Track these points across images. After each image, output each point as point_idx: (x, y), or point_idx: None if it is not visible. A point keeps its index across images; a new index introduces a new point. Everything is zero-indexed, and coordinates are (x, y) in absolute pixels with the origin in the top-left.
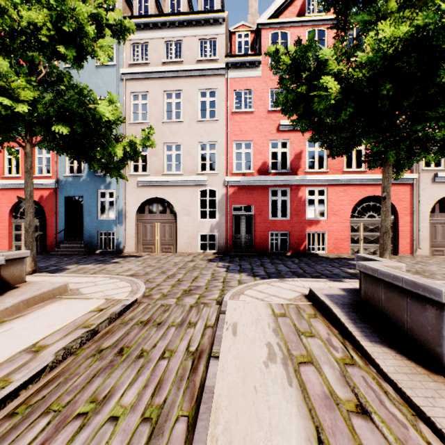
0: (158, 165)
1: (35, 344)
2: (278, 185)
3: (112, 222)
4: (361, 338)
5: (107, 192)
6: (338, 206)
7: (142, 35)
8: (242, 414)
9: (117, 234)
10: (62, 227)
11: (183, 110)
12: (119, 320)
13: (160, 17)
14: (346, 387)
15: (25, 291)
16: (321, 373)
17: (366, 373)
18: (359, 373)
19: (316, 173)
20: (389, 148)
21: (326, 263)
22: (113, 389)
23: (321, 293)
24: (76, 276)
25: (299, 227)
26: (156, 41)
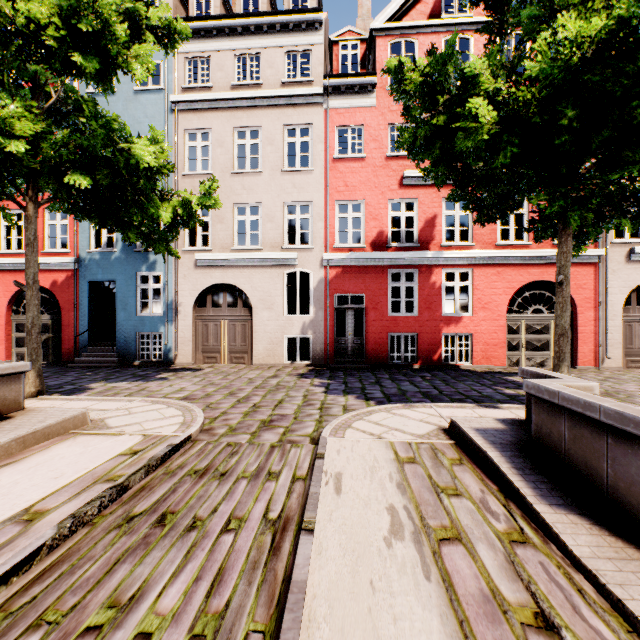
0: (225, 236)
1: (28, 509)
2: (401, 265)
3: (159, 320)
4: (535, 500)
5: (151, 276)
6: (489, 295)
7: (201, 45)
8: (351, 631)
9: (165, 337)
10: (85, 326)
11: (261, 155)
12: (163, 468)
13: (229, 18)
14: (517, 582)
15: (21, 424)
16: (475, 558)
17: (545, 556)
18: (536, 558)
19: (457, 248)
20: (569, 208)
21: (472, 380)
22: (146, 583)
23: (469, 427)
24: (101, 399)
25: (431, 326)
26: (223, 54)
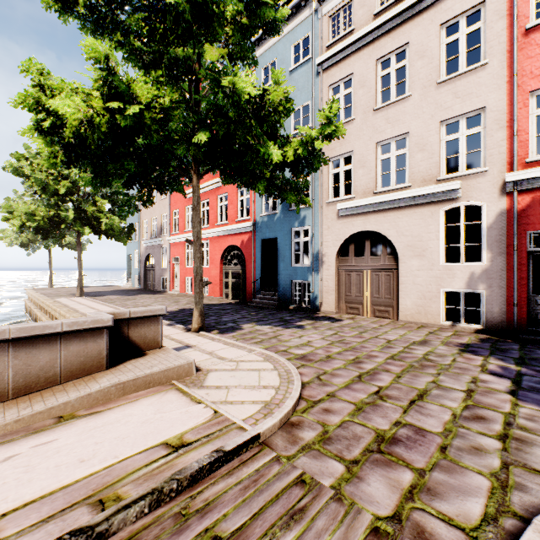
0: (366, 181)
1: None
2: None
3: (307, 270)
4: None
5: (301, 231)
6: None
7: None
8: None
9: (312, 286)
10: (259, 274)
11: (409, 76)
12: (185, 497)
13: None
14: None
15: (138, 366)
16: None
17: None
18: None
19: None
20: None
21: None
22: None
23: None
24: (231, 344)
25: None
26: None
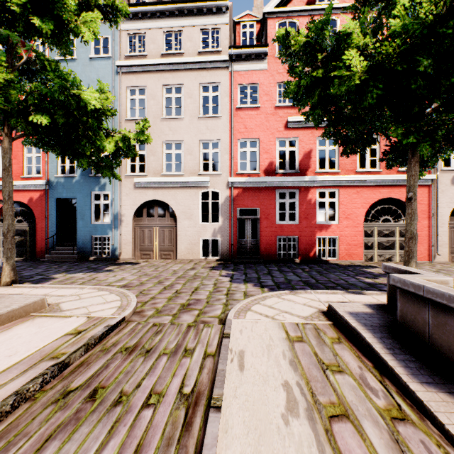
0: (156, 165)
1: None
2: (286, 186)
3: (108, 227)
4: (408, 378)
5: (102, 195)
6: (350, 209)
7: (139, 24)
8: None
9: (112, 239)
10: (54, 231)
11: (183, 105)
12: (100, 345)
13: (159, 5)
14: None
15: None
16: (363, 436)
17: (425, 435)
18: (416, 436)
19: (327, 173)
20: (421, 139)
21: (339, 272)
22: None
23: (344, 311)
24: (60, 287)
25: (308, 231)
26: (155, 31)
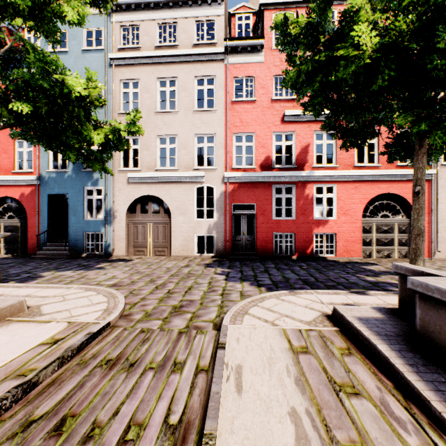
0: (150, 160)
1: None
2: (282, 181)
3: (100, 223)
4: (442, 407)
5: (94, 190)
6: (348, 204)
7: (132, 16)
8: None
9: (105, 236)
10: (45, 227)
11: (178, 99)
12: (78, 357)
13: None
14: None
15: None
16: None
17: None
18: None
19: (325, 168)
20: (434, 127)
21: (338, 269)
22: None
23: (352, 316)
24: (45, 287)
25: (305, 227)
26: (149, 23)
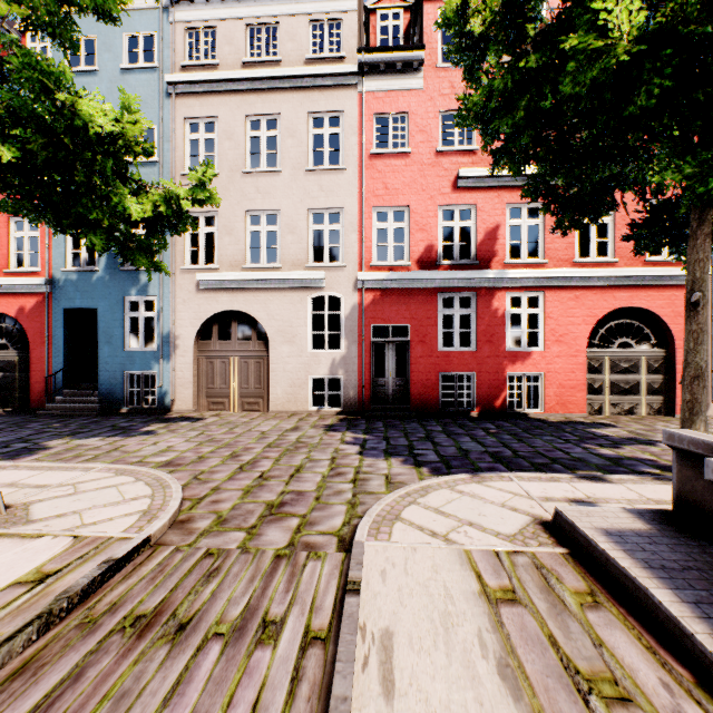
0: (234, 252)
1: None
2: (455, 287)
3: (152, 356)
4: None
5: (142, 302)
6: (564, 326)
7: (205, 12)
8: None
9: (159, 378)
10: (60, 364)
11: (280, 150)
12: (81, 611)
13: None
14: None
15: None
16: None
17: None
18: None
19: (525, 266)
20: None
21: (550, 434)
22: None
23: (592, 528)
24: (46, 468)
25: (493, 364)
26: (232, 24)
